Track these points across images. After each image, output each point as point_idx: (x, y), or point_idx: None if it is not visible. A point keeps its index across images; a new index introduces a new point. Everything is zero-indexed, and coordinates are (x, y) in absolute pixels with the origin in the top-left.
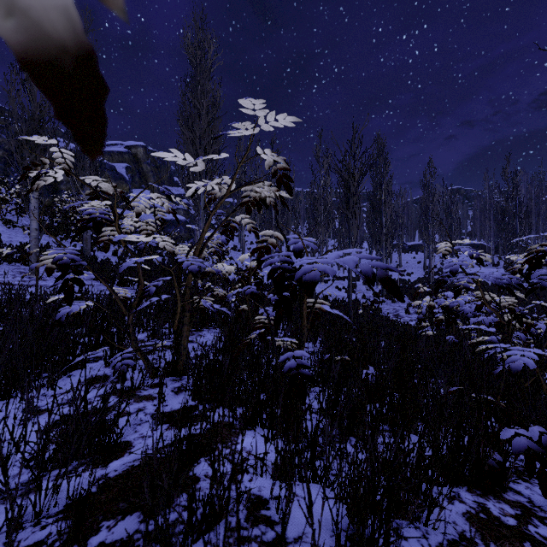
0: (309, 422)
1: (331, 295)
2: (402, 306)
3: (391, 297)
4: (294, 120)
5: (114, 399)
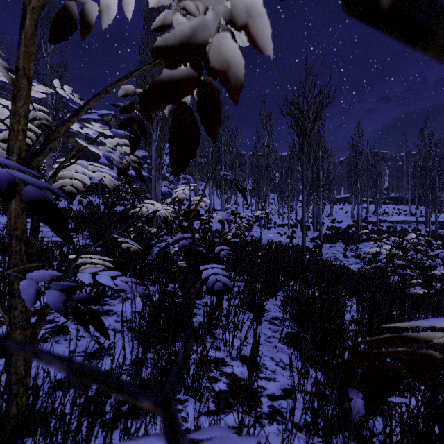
0: None
1: (280, 241)
2: (339, 250)
3: (327, 242)
4: None
5: None
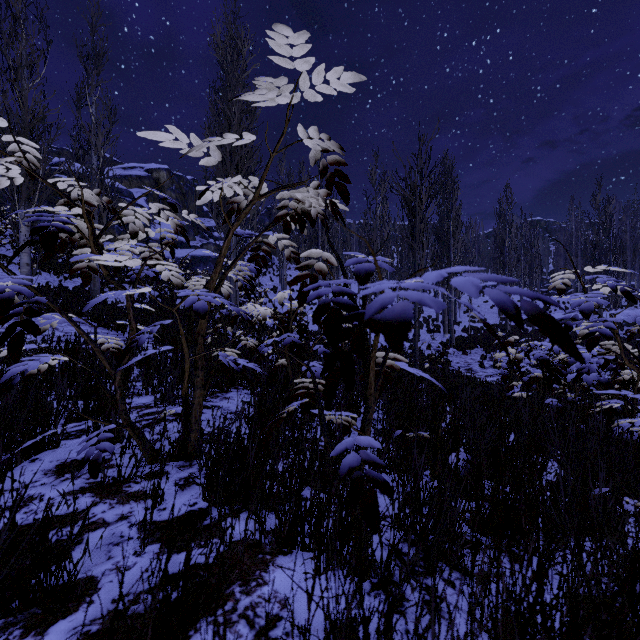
0: (376, 536)
1: None
2: (474, 358)
3: (461, 348)
4: (354, 79)
5: (89, 499)
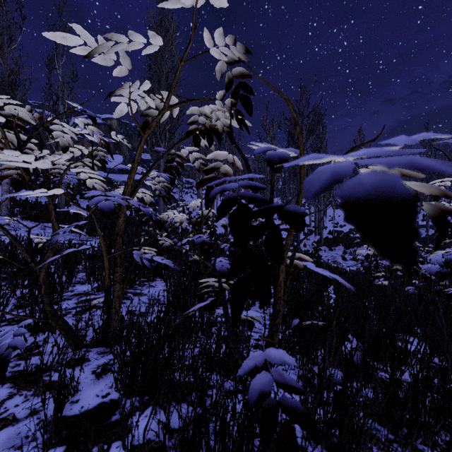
0: None
1: None
2: (338, 253)
3: (328, 246)
4: None
5: (6, 390)
